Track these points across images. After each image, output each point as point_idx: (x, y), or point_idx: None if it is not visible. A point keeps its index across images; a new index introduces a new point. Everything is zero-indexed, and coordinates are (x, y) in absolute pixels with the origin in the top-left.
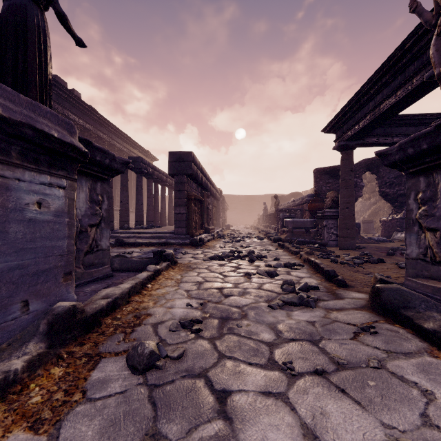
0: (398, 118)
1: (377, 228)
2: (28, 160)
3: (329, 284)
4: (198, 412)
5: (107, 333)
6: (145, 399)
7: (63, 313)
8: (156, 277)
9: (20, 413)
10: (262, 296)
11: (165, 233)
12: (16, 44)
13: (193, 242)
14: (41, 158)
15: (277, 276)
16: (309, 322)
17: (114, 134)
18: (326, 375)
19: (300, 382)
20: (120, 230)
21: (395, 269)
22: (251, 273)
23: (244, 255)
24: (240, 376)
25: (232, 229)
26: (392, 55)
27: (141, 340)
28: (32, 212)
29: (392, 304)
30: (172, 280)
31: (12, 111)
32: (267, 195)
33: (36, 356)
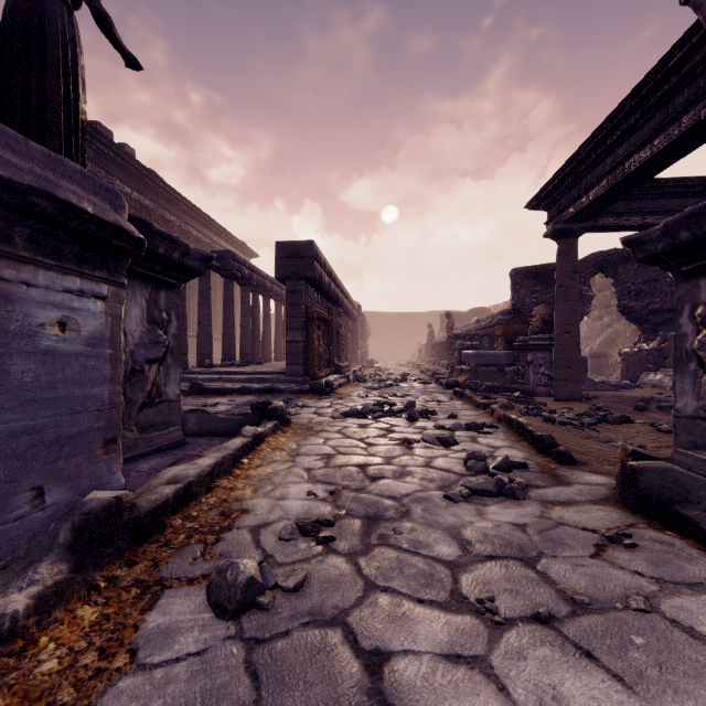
0: (652, 184)
1: (615, 365)
2: (43, 251)
3: (544, 460)
4: (332, 693)
5: (175, 543)
6: (238, 666)
7: (100, 510)
8: (257, 446)
9: (19, 691)
10: (434, 479)
11: (270, 373)
12: (27, 63)
13: (315, 389)
14: (66, 248)
15: (455, 445)
16: (517, 526)
17: (188, 214)
18: (555, 623)
19: (509, 636)
20: (197, 368)
21: (650, 433)
22: (412, 439)
23: (399, 409)
24: (403, 624)
25: (377, 367)
26: (646, 78)
27: (232, 555)
28: (49, 339)
29: (659, 496)
30: (283, 451)
31: (14, 169)
32: (434, 312)
33: (51, 587)
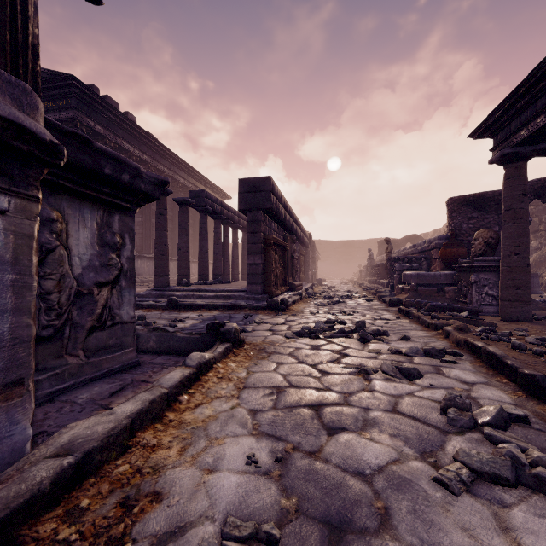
0: None
1: (545, 285)
2: None
3: (543, 408)
4: None
5: None
6: None
7: None
8: (203, 375)
9: None
10: (409, 438)
11: (234, 291)
12: None
13: (271, 306)
14: None
15: (420, 378)
16: None
17: (176, 166)
18: None
19: None
20: (176, 287)
21: None
22: (370, 369)
23: (350, 329)
24: None
25: (325, 285)
26: None
27: None
28: None
29: None
30: (230, 381)
31: None
32: (371, 240)
33: None
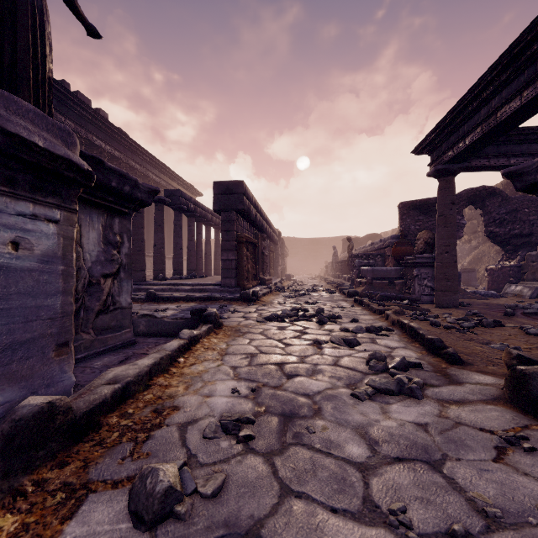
0: (517, 132)
1: (481, 279)
2: None
3: (435, 360)
4: None
5: (108, 441)
6: None
7: (31, 417)
8: (192, 346)
9: None
10: (341, 378)
11: (209, 285)
12: (1, 28)
13: (244, 297)
14: (19, 177)
15: (358, 346)
16: (419, 426)
17: (148, 163)
18: None
19: None
20: (153, 281)
21: (521, 335)
22: (322, 340)
23: (311, 314)
24: None
25: (293, 280)
26: (518, 40)
27: (159, 455)
28: (2, 256)
29: None
30: (214, 350)
31: None
32: (337, 237)
33: None
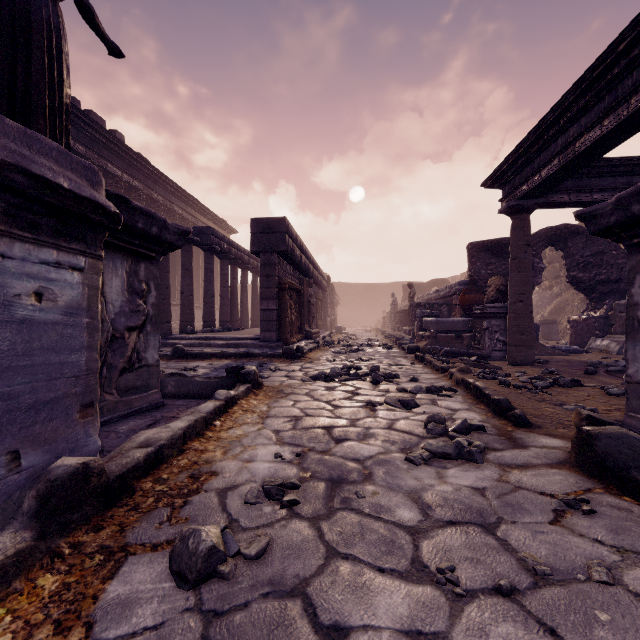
0: (601, 163)
1: (564, 332)
2: (20, 224)
3: (501, 422)
4: None
5: (143, 507)
6: None
7: (66, 477)
8: (229, 408)
9: None
10: (396, 442)
11: (246, 339)
12: (13, 49)
13: (287, 353)
14: (42, 221)
15: (416, 408)
16: (476, 490)
17: (173, 194)
18: (516, 595)
19: (471, 609)
20: (180, 335)
21: (600, 396)
22: (375, 402)
23: (364, 373)
24: (364, 595)
25: (345, 333)
26: (596, 62)
27: (198, 520)
28: (25, 308)
29: (615, 462)
30: (254, 413)
31: None
32: (397, 283)
33: (11, 557)
